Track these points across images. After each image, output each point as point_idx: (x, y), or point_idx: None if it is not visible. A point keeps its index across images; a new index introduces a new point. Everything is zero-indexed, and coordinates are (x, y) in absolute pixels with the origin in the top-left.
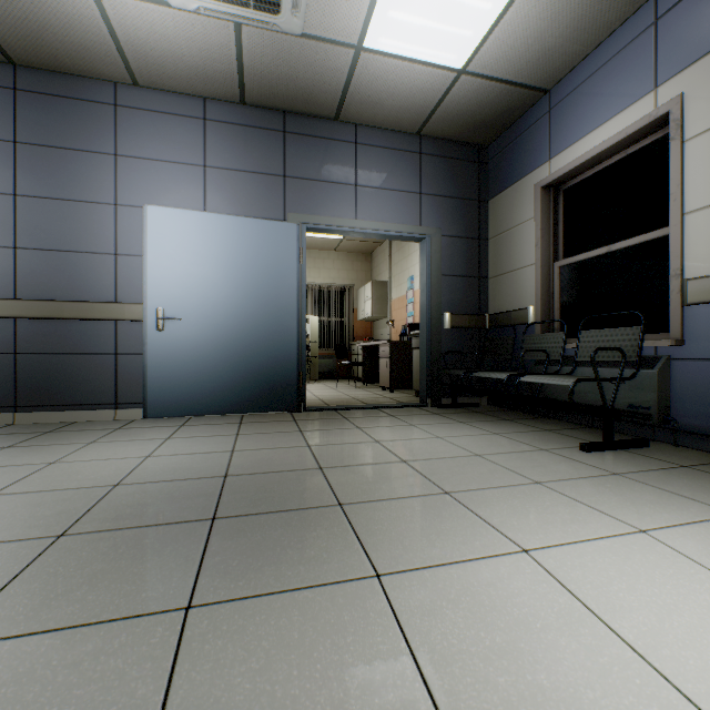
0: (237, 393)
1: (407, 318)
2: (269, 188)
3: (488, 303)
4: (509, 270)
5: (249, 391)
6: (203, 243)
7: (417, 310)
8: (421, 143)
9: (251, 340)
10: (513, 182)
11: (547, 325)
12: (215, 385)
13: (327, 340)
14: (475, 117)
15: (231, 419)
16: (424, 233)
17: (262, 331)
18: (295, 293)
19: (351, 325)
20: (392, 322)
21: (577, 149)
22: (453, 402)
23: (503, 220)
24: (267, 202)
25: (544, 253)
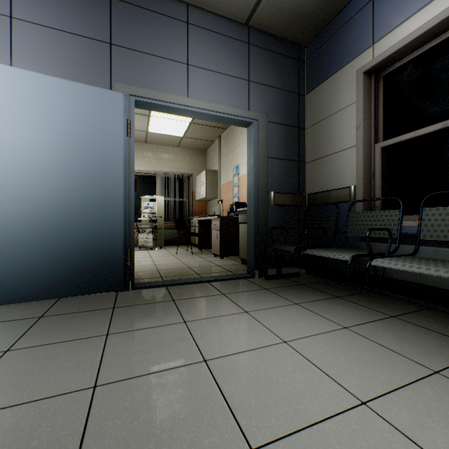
0: (49, 275)
1: (233, 199)
2: (92, 53)
3: (306, 184)
4: (328, 153)
5: (64, 272)
6: (1, 101)
7: (241, 191)
8: (249, 34)
9: (67, 215)
10: (331, 73)
11: (368, 203)
12: (19, 268)
13: (172, 215)
14: (300, 6)
15: (35, 309)
16: (252, 117)
17: (81, 205)
18: (121, 166)
19: (190, 204)
20: (221, 201)
21: (407, 26)
22: (278, 273)
23: (321, 109)
24: (91, 68)
25: (365, 135)
